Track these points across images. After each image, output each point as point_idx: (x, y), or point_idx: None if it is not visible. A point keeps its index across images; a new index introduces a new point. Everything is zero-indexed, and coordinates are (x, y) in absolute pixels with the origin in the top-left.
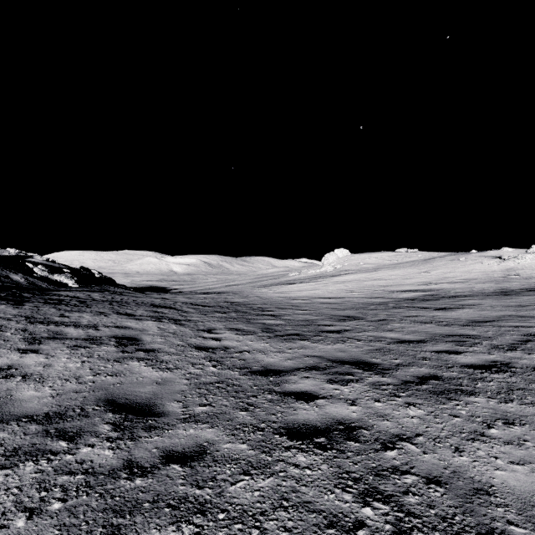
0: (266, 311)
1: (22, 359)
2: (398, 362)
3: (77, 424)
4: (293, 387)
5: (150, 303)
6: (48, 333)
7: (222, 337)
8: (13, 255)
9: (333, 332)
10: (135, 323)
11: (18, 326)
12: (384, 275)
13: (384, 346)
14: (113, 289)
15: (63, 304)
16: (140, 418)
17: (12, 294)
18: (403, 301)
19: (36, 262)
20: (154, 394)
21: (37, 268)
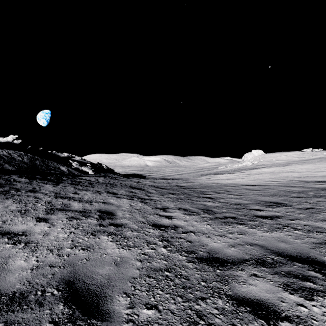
0: (205, 194)
1: (34, 227)
2: None
3: (26, 317)
4: (245, 290)
5: (129, 185)
6: (61, 206)
7: (173, 215)
8: (66, 156)
9: (265, 217)
10: (116, 200)
11: (48, 199)
12: (295, 168)
13: None
14: (111, 175)
15: (79, 185)
16: (84, 319)
17: (57, 178)
18: (321, 190)
19: (76, 160)
20: (108, 280)
21: (74, 163)
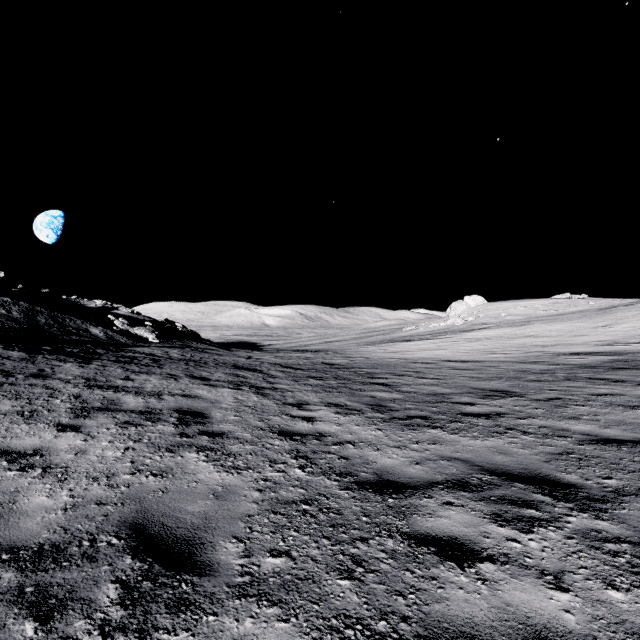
0: (376, 378)
1: (55, 441)
2: (614, 485)
3: (71, 577)
4: (431, 525)
5: (232, 363)
6: (101, 402)
7: (316, 416)
8: (100, 307)
9: (478, 416)
10: (208, 391)
11: (73, 391)
12: (539, 330)
13: (574, 448)
14: (195, 345)
15: (133, 363)
16: (170, 575)
17: (86, 350)
18: (578, 369)
19: (121, 315)
20: (204, 520)
21: (117, 321)
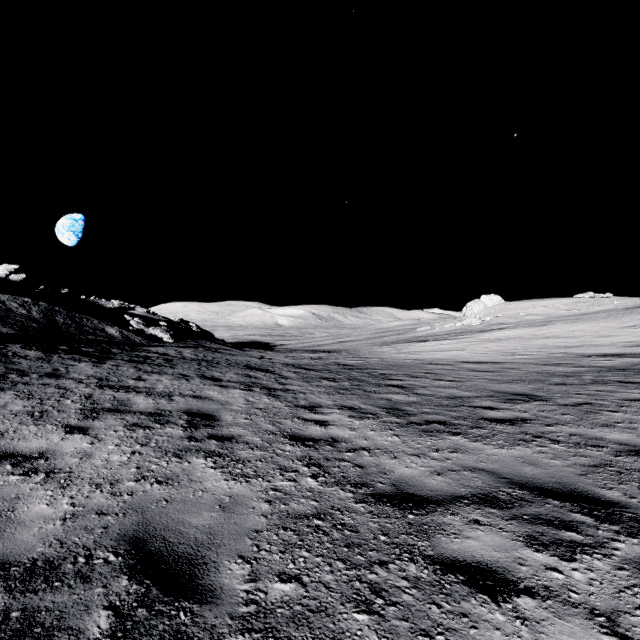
0: (390, 380)
1: (61, 443)
2: None
3: (61, 600)
4: (457, 547)
5: (244, 363)
6: (111, 403)
7: (329, 420)
8: (117, 307)
9: (501, 421)
10: (219, 393)
11: (85, 391)
12: (561, 331)
13: (612, 459)
14: (209, 345)
15: (146, 363)
16: (168, 601)
17: (101, 350)
18: (607, 371)
19: (137, 315)
20: (209, 535)
21: (133, 321)
